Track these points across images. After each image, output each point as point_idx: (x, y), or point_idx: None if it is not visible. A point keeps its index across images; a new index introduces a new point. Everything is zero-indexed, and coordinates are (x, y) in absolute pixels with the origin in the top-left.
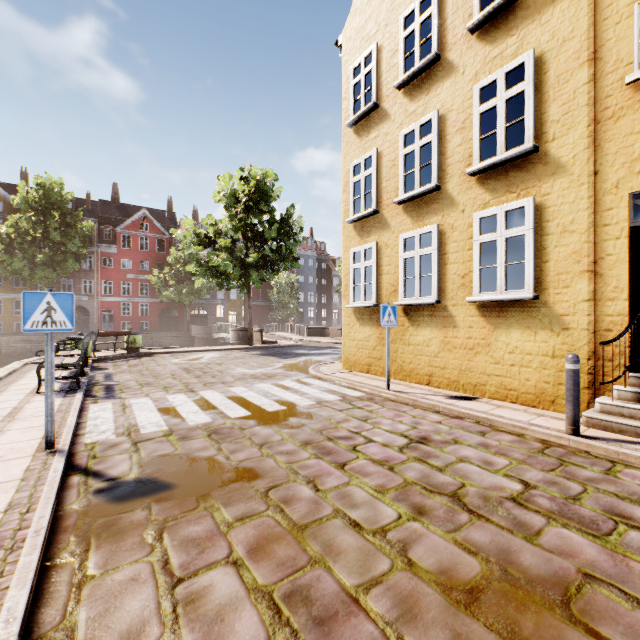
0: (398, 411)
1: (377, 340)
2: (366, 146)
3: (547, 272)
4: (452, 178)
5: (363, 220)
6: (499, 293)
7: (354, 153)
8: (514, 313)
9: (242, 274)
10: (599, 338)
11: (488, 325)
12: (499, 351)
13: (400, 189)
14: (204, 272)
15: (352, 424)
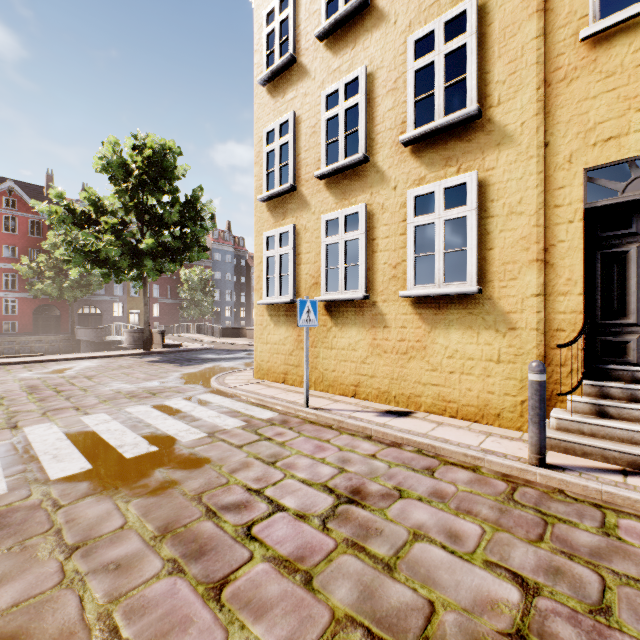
0: (320, 440)
1: (295, 343)
2: (282, 109)
3: (492, 261)
4: (382, 148)
5: (278, 198)
6: (437, 286)
7: (268, 117)
8: (454, 310)
9: (133, 263)
10: (550, 339)
11: (424, 324)
12: (437, 356)
13: (322, 160)
14: (80, 258)
15: (253, 473)
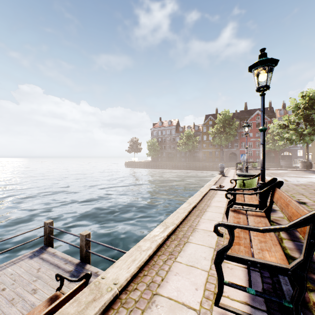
0: None
1: None
2: None
3: None
4: None
5: None
6: None
7: None
8: None
9: (300, 138)
10: None
11: None
12: None
13: None
14: (282, 139)
15: (312, 184)
